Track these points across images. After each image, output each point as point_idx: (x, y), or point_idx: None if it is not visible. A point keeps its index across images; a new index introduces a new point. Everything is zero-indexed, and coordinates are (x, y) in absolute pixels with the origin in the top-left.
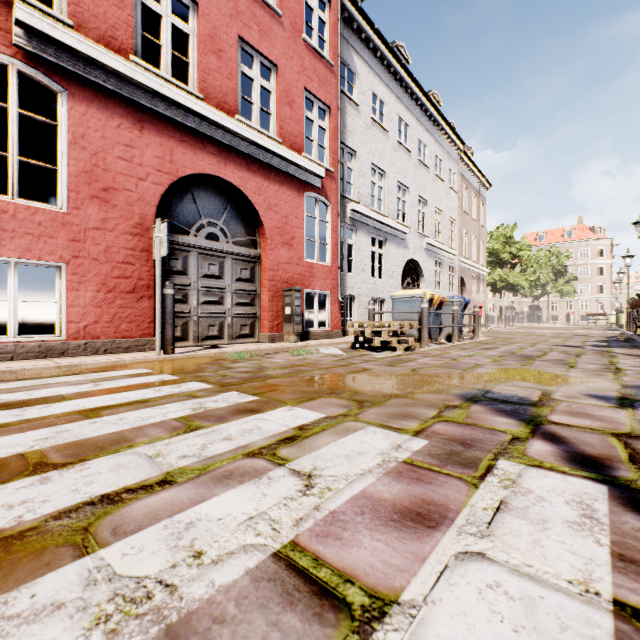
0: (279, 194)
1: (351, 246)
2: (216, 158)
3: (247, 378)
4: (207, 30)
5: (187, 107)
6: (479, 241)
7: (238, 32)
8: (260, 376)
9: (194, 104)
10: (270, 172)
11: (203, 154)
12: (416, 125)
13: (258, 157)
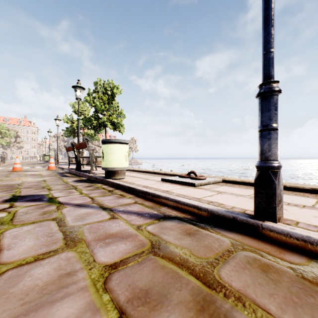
0: None
1: None
2: None
3: None
4: None
5: None
6: None
7: None
8: None
9: None
10: None
11: None
12: None
13: None
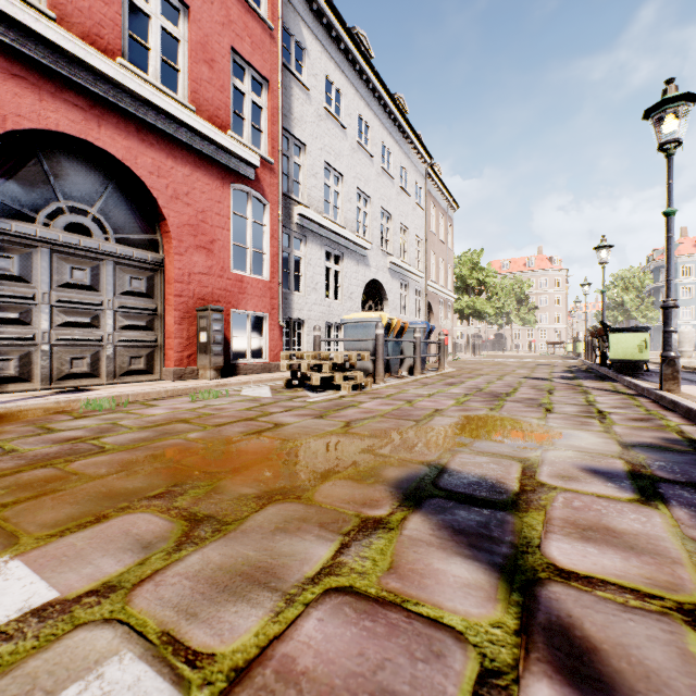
0: (192, 180)
1: (300, 259)
2: (82, 113)
3: (43, 457)
4: None
5: (19, 22)
6: (447, 265)
7: None
8: (77, 450)
9: (33, 20)
10: (177, 148)
11: (57, 103)
12: (379, 127)
13: (156, 124)
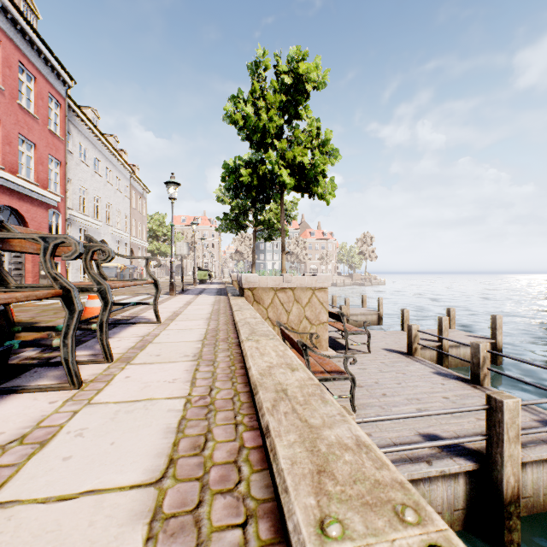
0: (37, 211)
1: (67, 233)
2: (9, 197)
3: None
4: (5, 133)
5: (1, 176)
6: (143, 226)
7: (19, 131)
8: None
9: (5, 175)
10: (33, 201)
11: (4, 195)
12: (105, 160)
13: (29, 194)
